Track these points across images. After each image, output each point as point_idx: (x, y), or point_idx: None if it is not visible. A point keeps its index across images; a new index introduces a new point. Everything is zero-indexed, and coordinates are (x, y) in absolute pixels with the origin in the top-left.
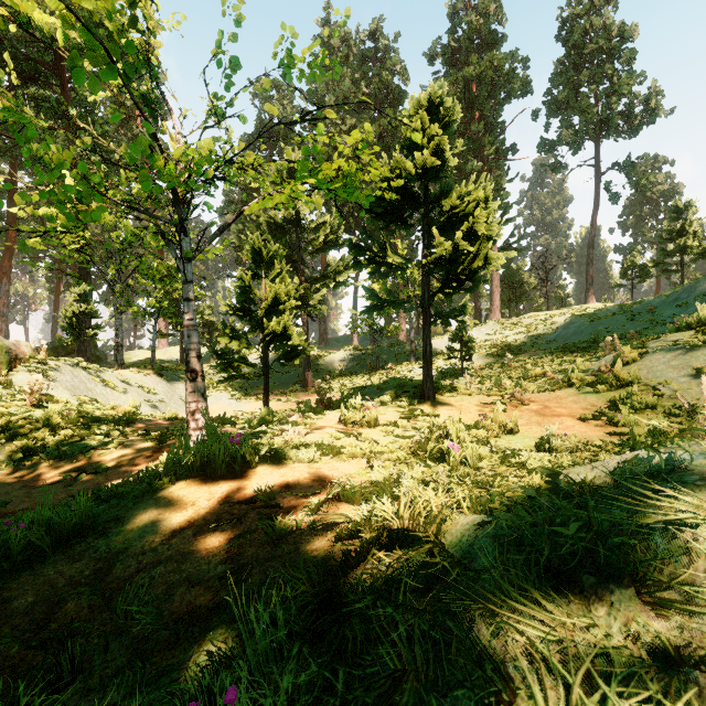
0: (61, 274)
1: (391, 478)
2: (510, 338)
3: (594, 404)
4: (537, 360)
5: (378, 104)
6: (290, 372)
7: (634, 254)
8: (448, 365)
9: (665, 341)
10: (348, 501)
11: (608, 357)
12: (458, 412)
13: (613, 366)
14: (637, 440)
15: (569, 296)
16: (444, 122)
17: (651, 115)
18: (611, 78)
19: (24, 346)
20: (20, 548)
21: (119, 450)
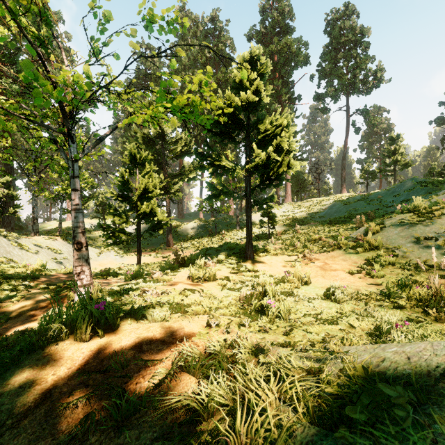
0: None
1: (225, 343)
2: (297, 214)
3: (356, 261)
4: (315, 228)
5: (216, 64)
6: (158, 236)
7: (368, 164)
8: (260, 231)
9: (395, 219)
10: (189, 371)
11: (361, 229)
12: (269, 267)
13: (365, 235)
14: (391, 291)
15: (331, 188)
16: (260, 73)
17: (378, 82)
18: (356, 59)
19: None
20: None
21: (21, 302)
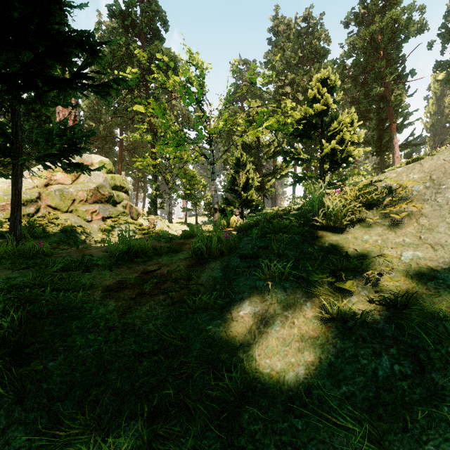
0: (139, 181)
1: None
2: None
3: None
4: None
5: (309, 61)
6: None
7: None
8: None
9: None
10: None
11: None
12: None
13: None
14: None
15: None
16: (330, 86)
17: None
18: None
19: (140, 209)
20: (188, 234)
21: None
